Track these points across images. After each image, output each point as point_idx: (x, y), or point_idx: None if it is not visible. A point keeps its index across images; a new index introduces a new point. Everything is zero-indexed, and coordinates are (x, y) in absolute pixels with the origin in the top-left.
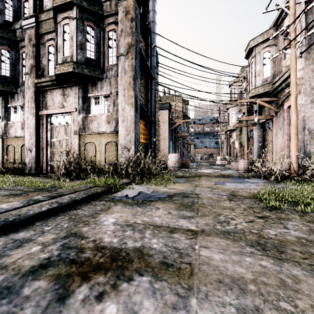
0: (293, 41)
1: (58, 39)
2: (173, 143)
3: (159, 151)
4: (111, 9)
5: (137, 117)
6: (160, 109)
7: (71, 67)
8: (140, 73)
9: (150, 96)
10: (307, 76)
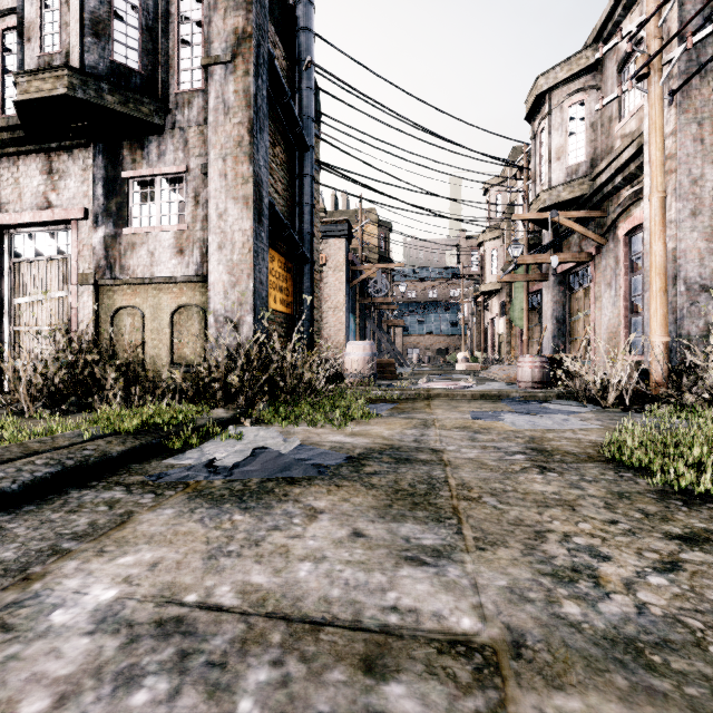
0: (657, 60)
1: (24, 2)
2: (357, 322)
3: (324, 338)
4: None
5: (262, 238)
6: (326, 235)
7: (64, 84)
8: (271, 128)
9: (299, 193)
10: (683, 152)
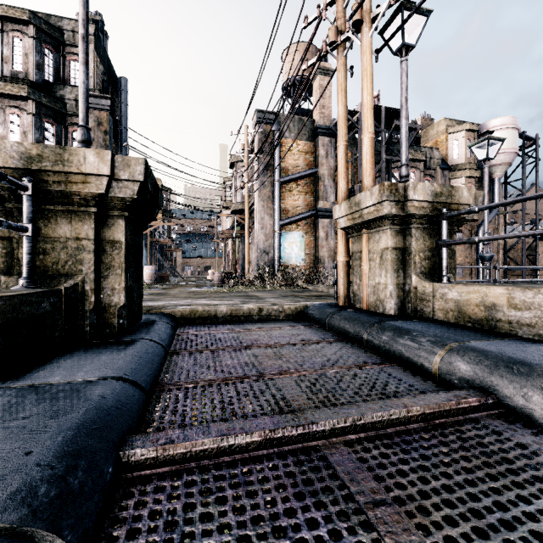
0: (247, 184)
1: None
2: (148, 252)
3: None
4: (77, 111)
5: None
6: None
7: None
8: None
9: None
10: (259, 209)
